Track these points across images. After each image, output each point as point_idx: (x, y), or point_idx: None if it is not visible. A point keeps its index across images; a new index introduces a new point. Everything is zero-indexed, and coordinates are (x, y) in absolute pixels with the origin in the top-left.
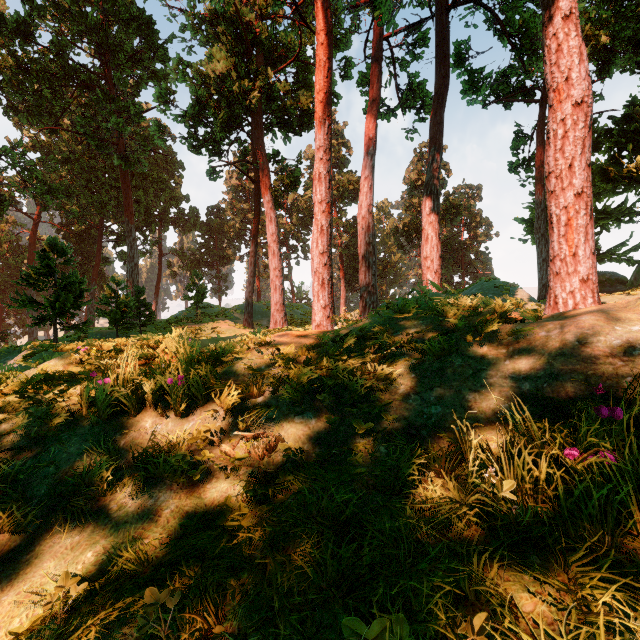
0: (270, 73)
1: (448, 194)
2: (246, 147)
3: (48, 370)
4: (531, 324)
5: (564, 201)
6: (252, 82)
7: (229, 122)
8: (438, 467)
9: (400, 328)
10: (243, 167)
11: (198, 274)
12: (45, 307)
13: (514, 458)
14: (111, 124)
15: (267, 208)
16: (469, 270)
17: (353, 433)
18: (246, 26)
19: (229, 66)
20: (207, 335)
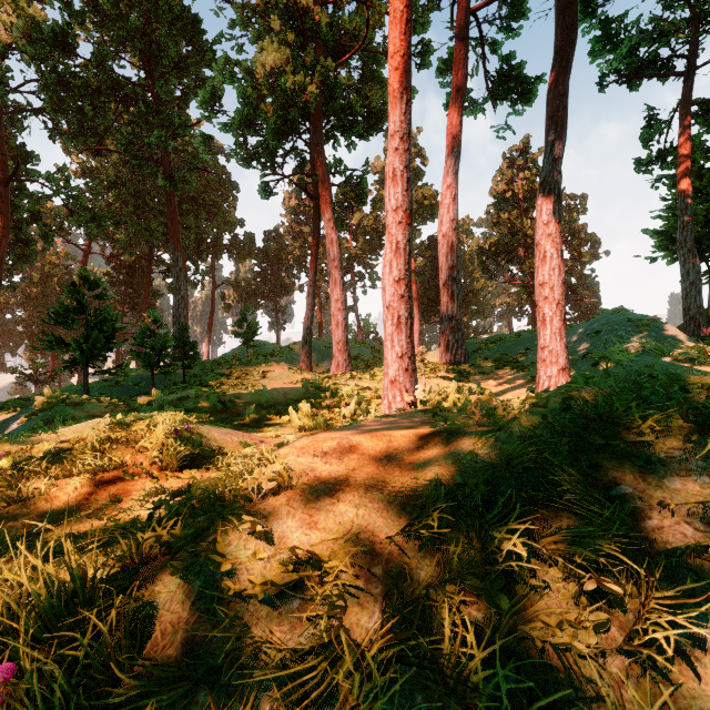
0: (331, 64)
1: None
2: (303, 157)
3: None
4: None
5: None
6: (309, 76)
7: (283, 127)
8: None
9: (622, 469)
10: (300, 182)
11: (249, 308)
12: (74, 349)
13: None
14: (152, 139)
15: (327, 228)
16: (570, 297)
17: None
18: (303, 12)
19: (283, 60)
20: (256, 381)
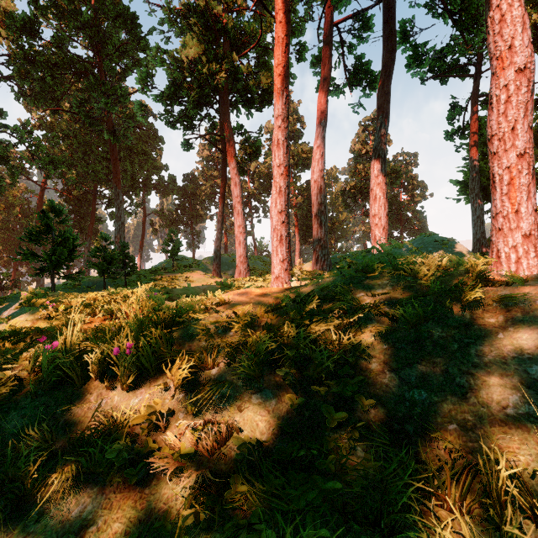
0: (235, 57)
1: (389, 161)
2: (215, 122)
3: (17, 325)
4: (521, 289)
5: (507, 162)
6: (219, 65)
7: (200, 100)
8: (441, 493)
9: (364, 288)
10: (212, 139)
11: (174, 231)
12: (44, 260)
13: None
14: (101, 104)
15: (232, 174)
16: (407, 226)
17: (320, 421)
18: (214, 17)
19: (200, 52)
20: (181, 284)
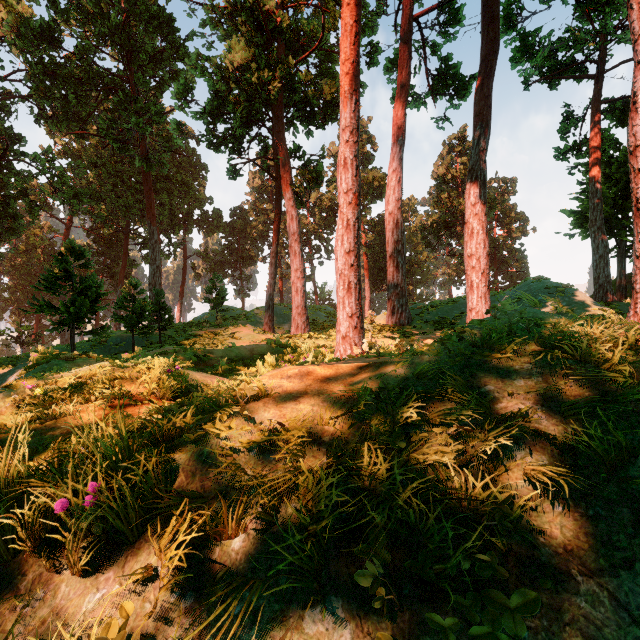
0: (291, 62)
1: None
2: (267, 143)
3: None
4: None
5: None
6: (272, 72)
7: (249, 117)
8: None
9: (491, 376)
10: (264, 164)
11: (218, 276)
12: (62, 312)
13: None
14: (131, 125)
15: (288, 206)
16: (502, 268)
17: None
18: (266, 15)
19: (248, 57)
20: (225, 341)
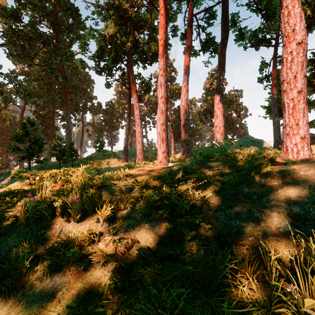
0: (136, 34)
1: (225, 94)
2: (124, 71)
3: (12, 188)
4: (292, 166)
5: (291, 95)
6: (127, 38)
7: (116, 59)
8: (243, 270)
9: (208, 167)
10: (123, 81)
11: (100, 135)
12: (24, 152)
13: (308, 276)
14: (57, 61)
15: (134, 102)
16: (236, 132)
17: (182, 237)
18: (124, 10)
19: (115, 31)
20: (104, 166)
